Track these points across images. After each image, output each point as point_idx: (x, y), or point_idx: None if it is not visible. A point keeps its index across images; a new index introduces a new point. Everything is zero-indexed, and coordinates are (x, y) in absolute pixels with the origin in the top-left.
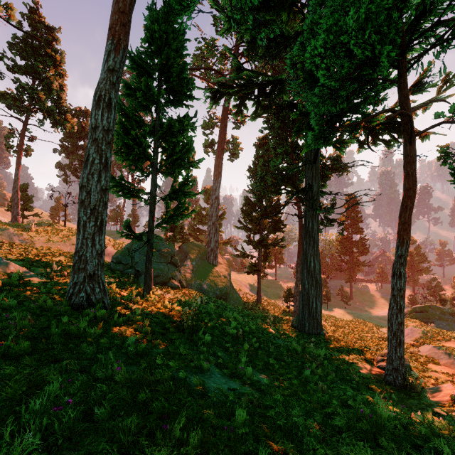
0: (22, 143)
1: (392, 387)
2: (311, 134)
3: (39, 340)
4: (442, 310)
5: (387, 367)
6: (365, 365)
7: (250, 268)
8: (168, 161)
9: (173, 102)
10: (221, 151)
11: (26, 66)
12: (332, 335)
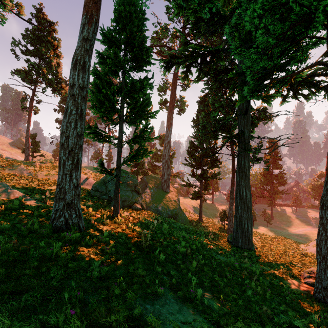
0: (32, 105)
1: (322, 304)
2: (247, 88)
3: (16, 264)
4: None
5: (317, 285)
6: (294, 280)
7: (194, 195)
8: (131, 113)
9: (135, 67)
10: (172, 107)
11: (34, 50)
12: (261, 250)
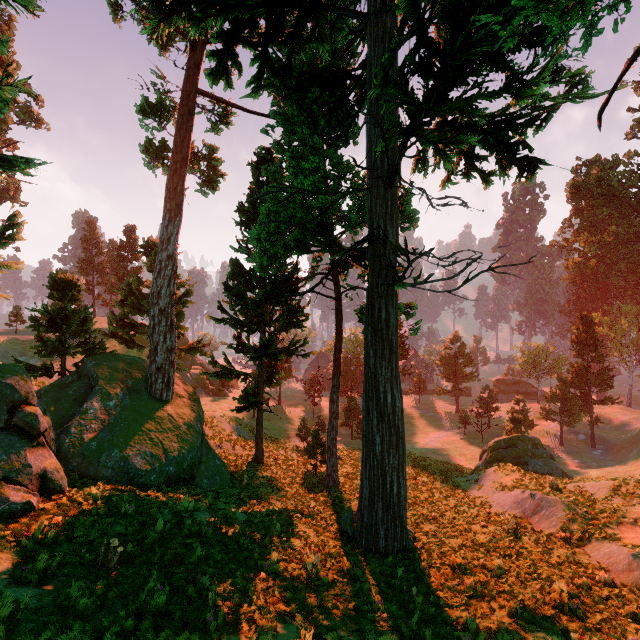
0: None
1: None
2: None
3: None
4: (534, 441)
5: None
6: None
7: (244, 400)
8: None
9: None
10: (181, 161)
11: None
12: (428, 545)
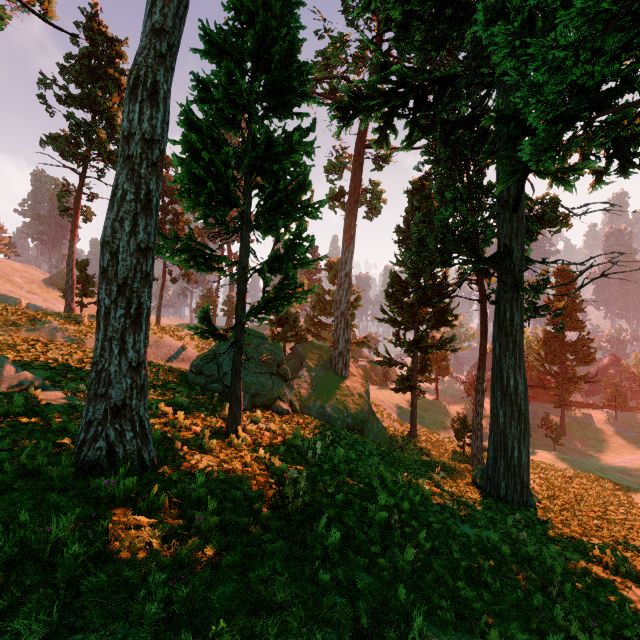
0: (78, 204)
1: None
2: (530, 143)
3: None
4: None
5: None
6: None
7: (400, 383)
8: (266, 208)
9: (275, 108)
10: (354, 203)
11: (82, 95)
12: (549, 507)
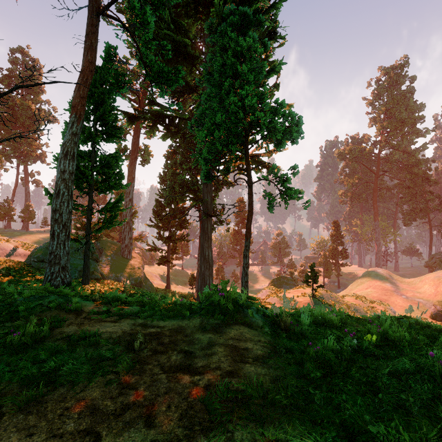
0: None
1: None
2: (203, 174)
3: None
4: (288, 278)
5: None
6: None
7: (161, 260)
8: (103, 184)
9: (106, 139)
10: (134, 158)
11: None
12: None
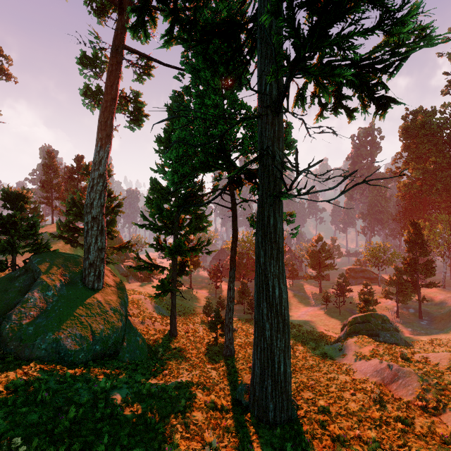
0: None
1: None
2: None
3: None
4: (383, 318)
5: None
6: None
7: (160, 288)
8: None
9: None
10: (111, 100)
11: None
12: (309, 414)
